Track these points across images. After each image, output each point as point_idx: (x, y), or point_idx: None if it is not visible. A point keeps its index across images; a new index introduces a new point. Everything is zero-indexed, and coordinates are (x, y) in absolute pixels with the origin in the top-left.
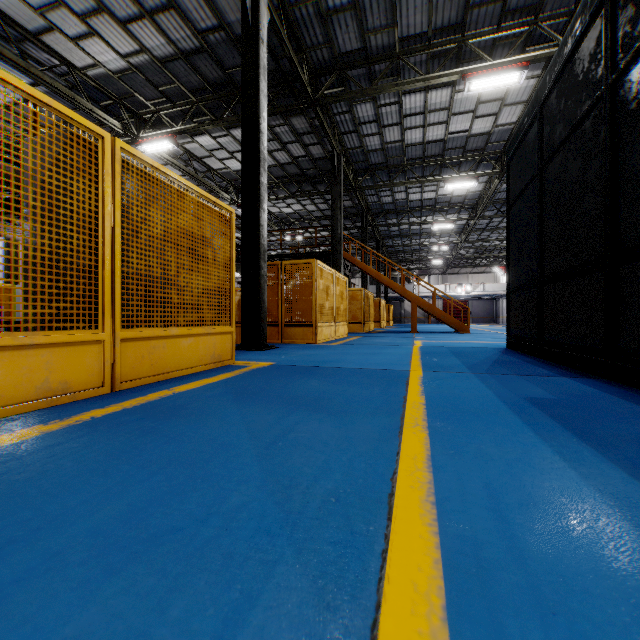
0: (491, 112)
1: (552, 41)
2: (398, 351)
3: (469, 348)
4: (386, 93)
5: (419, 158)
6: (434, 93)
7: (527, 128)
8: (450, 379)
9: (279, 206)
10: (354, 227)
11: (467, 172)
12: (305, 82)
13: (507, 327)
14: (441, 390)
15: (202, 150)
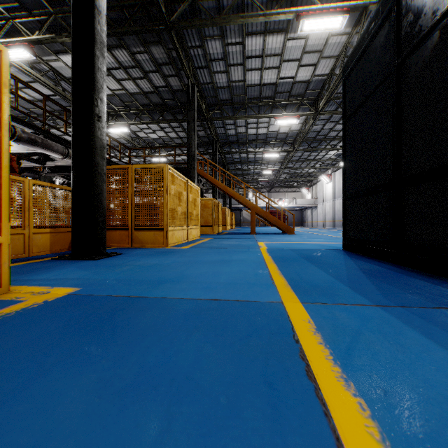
0: (312, 63)
1: (363, 1)
2: (249, 257)
3: (312, 250)
4: (232, 32)
5: (256, 98)
6: (271, 38)
7: (374, 33)
8: (372, 336)
9: (146, 132)
10: (207, 153)
11: (291, 112)
12: (159, 0)
13: (343, 230)
14: (432, 429)
15: (69, 70)
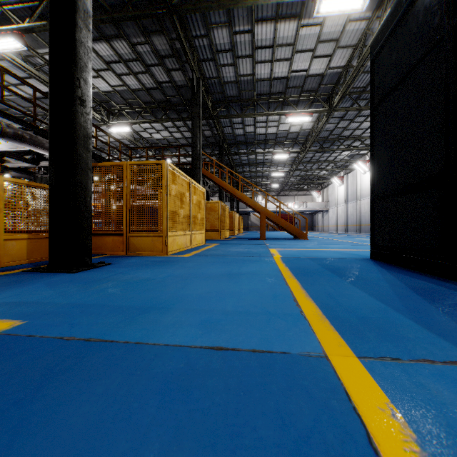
0: (327, 53)
1: None
2: (262, 268)
3: (335, 260)
4: (241, 19)
5: (266, 94)
6: (283, 25)
7: None
8: None
9: (149, 132)
10: (213, 154)
11: (303, 109)
12: None
13: (371, 236)
14: None
15: None
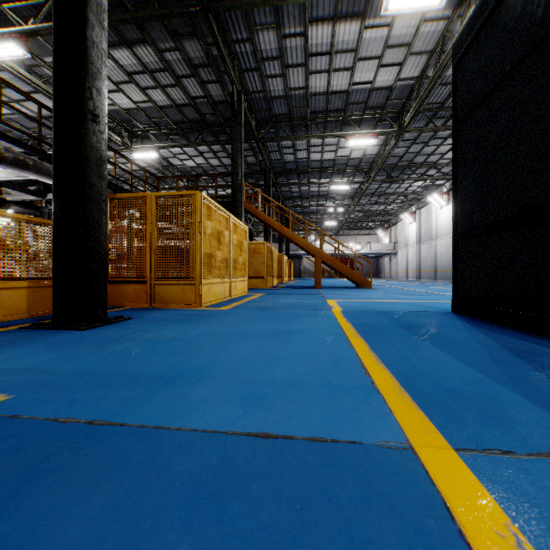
0: (396, 61)
1: None
2: (318, 324)
3: (409, 314)
4: (291, 19)
5: (322, 111)
6: (342, 27)
7: None
8: None
9: (181, 158)
10: (258, 184)
11: (367, 129)
12: None
13: (454, 284)
14: None
15: None
